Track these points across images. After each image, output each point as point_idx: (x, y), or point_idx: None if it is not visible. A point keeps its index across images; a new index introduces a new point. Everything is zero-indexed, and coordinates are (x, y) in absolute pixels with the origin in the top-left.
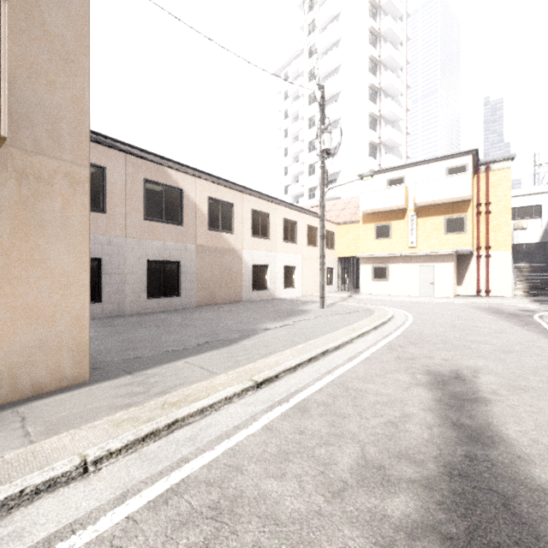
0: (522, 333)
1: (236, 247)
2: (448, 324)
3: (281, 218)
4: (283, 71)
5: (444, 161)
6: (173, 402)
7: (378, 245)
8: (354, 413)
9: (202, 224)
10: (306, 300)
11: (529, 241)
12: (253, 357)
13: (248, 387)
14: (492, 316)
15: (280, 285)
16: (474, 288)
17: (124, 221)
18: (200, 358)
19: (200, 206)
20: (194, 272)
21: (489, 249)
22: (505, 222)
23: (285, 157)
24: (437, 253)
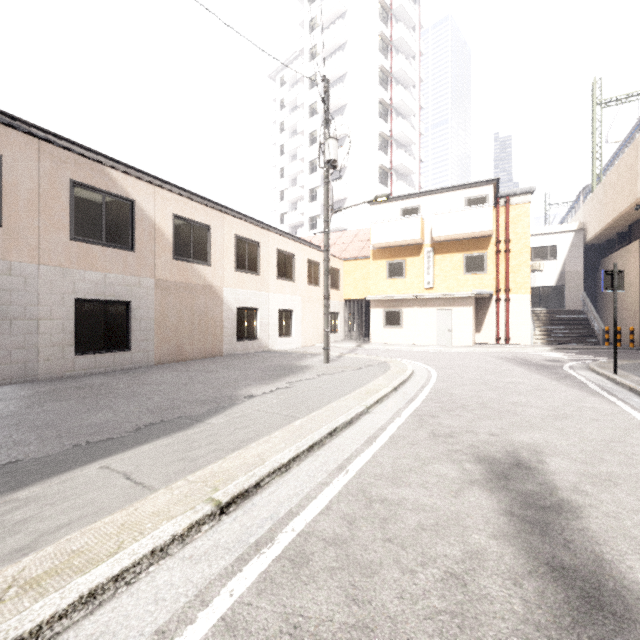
0: (563, 389)
1: (215, 284)
2: (478, 380)
3: (274, 249)
4: (279, 75)
5: (463, 190)
6: (34, 578)
7: (391, 285)
8: (388, 560)
9: (165, 251)
10: (306, 353)
11: (545, 284)
12: (222, 448)
13: (203, 517)
14: (522, 368)
15: (273, 334)
16: (493, 335)
17: (36, 240)
18: (133, 455)
19: (162, 226)
20: (153, 317)
21: (508, 292)
22: (525, 262)
23: (281, 179)
24: (456, 296)
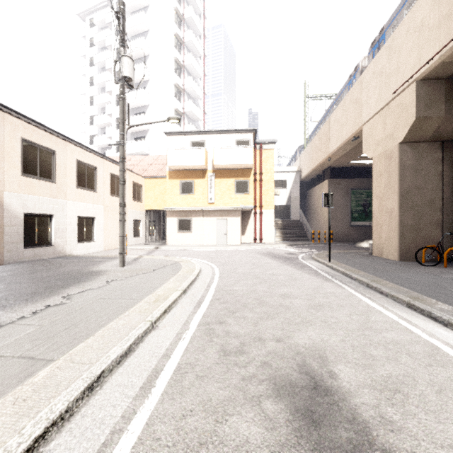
0: (307, 277)
1: None
2: (250, 273)
3: (74, 160)
4: (89, 16)
5: (234, 134)
6: None
7: (183, 199)
8: None
9: None
10: (105, 256)
11: (281, 203)
12: None
13: None
14: (275, 261)
15: (72, 239)
16: (253, 236)
17: None
18: None
19: None
20: None
21: (261, 208)
22: (271, 188)
23: (91, 106)
24: (230, 209)
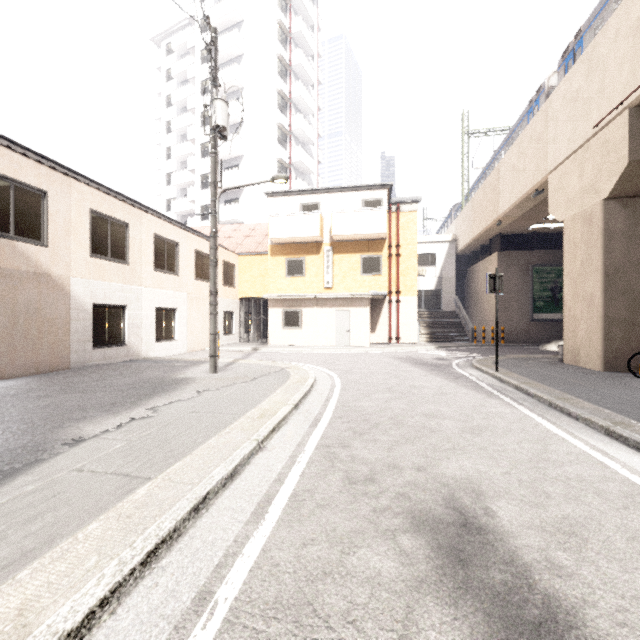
0: (463, 392)
1: (55, 272)
2: (383, 385)
3: (151, 234)
4: (165, 41)
5: (361, 192)
6: None
7: (290, 284)
8: None
9: None
10: (190, 360)
11: (427, 287)
12: None
13: None
14: (418, 369)
15: (149, 337)
16: (387, 335)
17: None
18: None
19: None
20: None
21: (399, 294)
22: (413, 266)
23: (168, 160)
24: (355, 296)
